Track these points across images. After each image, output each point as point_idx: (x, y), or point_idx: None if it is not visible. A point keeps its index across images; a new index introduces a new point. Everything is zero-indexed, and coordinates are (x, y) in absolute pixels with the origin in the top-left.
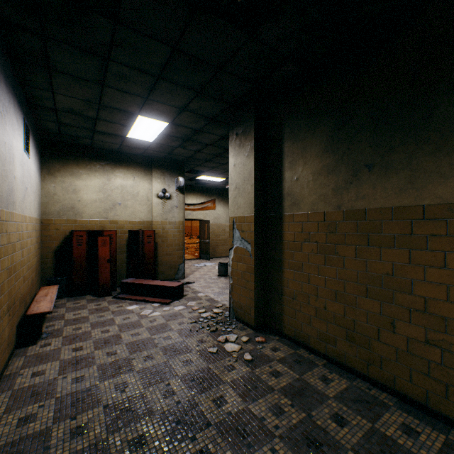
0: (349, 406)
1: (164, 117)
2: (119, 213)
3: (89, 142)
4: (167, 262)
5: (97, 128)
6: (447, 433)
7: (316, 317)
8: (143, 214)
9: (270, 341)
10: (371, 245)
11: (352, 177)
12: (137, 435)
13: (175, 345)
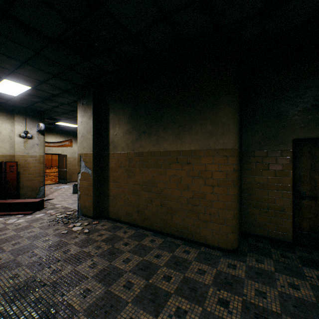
0: (132, 239)
1: (28, 83)
2: None
3: None
4: (29, 186)
5: None
6: (165, 238)
7: (124, 205)
8: (6, 149)
9: (102, 222)
10: (145, 168)
11: (139, 137)
12: (12, 275)
13: (37, 234)
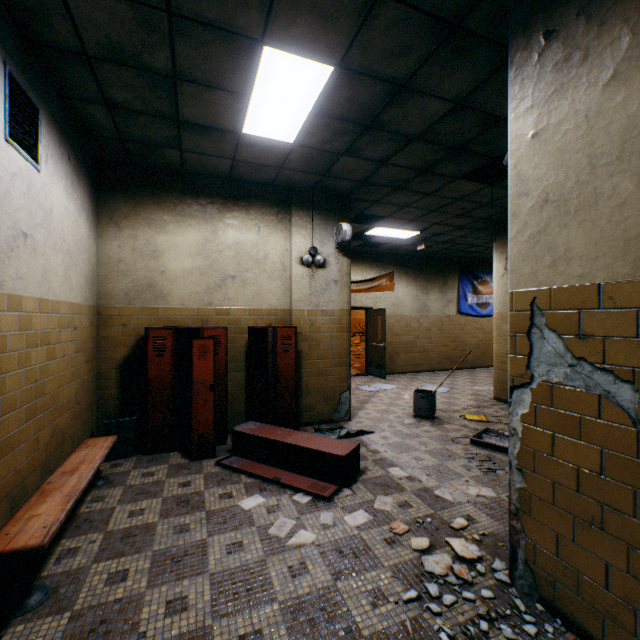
0: None
1: (325, 42)
2: (232, 294)
3: (175, 158)
4: (319, 389)
5: (182, 110)
6: None
7: None
8: (275, 297)
9: None
10: None
11: None
12: None
13: None
